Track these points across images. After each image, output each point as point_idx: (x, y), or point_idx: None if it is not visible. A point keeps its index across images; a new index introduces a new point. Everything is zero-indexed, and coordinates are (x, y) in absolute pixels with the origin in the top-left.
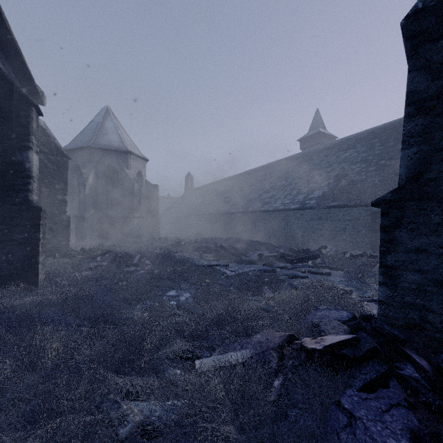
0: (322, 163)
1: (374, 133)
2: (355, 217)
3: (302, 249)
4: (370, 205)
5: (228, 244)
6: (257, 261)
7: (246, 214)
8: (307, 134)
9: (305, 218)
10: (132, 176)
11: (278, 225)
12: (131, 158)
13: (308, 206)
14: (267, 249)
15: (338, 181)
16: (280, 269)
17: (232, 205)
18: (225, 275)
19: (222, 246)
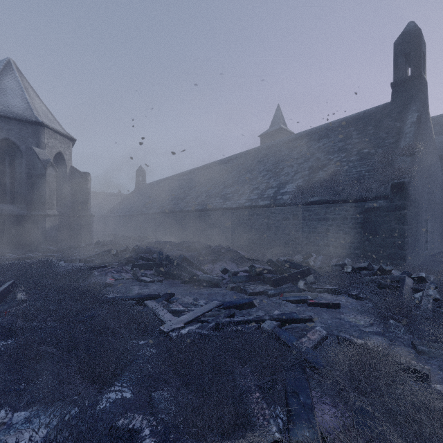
0: (291, 153)
1: (348, 122)
2: (341, 215)
3: (285, 261)
4: (361, 201)
5: (180, 252)
6: (220, 281)
7: (204, 212)
8: (269, 130)
9: (277, 217)
10: (45, 158)
11: (243, 225)
12: (44, 132)
13: (281, 202)
14: (233, 259)
15: (315, 173)
16: (257, 296)
17: (189, 201)
18: (161, 330)
19: (169, 258)
